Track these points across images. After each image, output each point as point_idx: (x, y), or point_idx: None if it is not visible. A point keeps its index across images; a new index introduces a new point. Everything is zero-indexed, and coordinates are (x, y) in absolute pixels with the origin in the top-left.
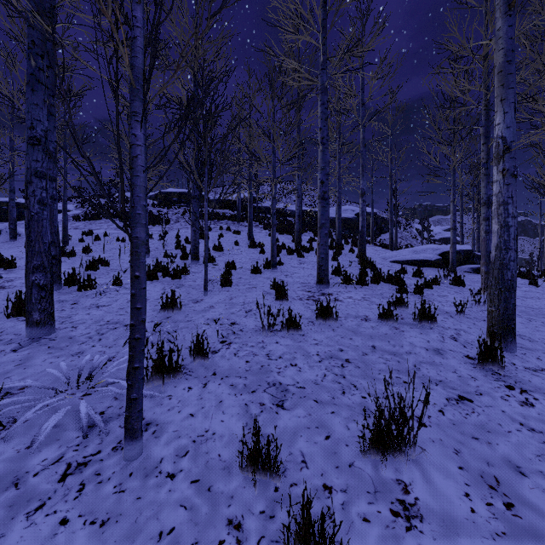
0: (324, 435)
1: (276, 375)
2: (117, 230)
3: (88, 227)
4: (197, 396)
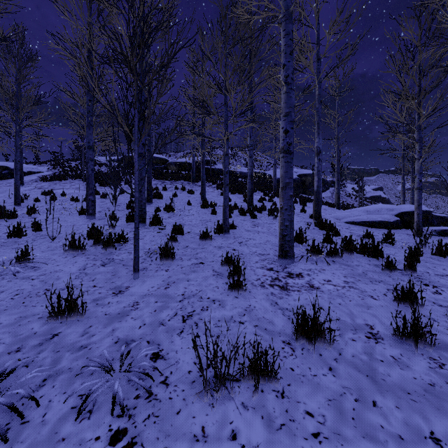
0: None
1: None
2: (77, 190)
3: (52, 187)
4: None
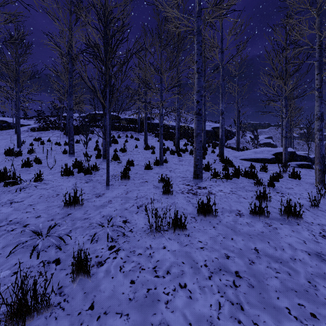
0: None
1: (163, 310)
2: (58, 137)
3: (39, 135)
4: None
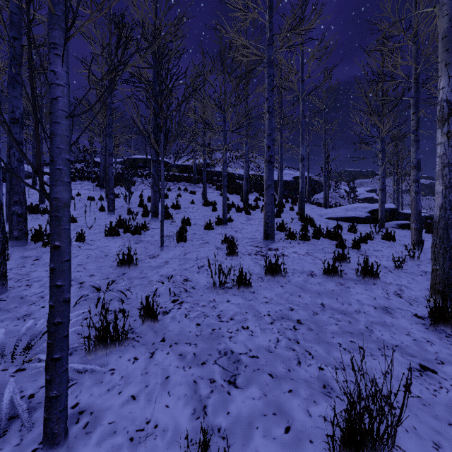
0: (284, 426)
1: (227, 342)
2: (89, 190)
3: None
4: (142, 369)
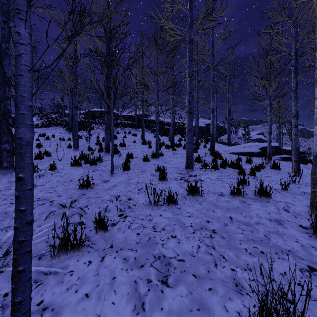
0: None
1: (160, 248)
2: (60, 133)
3: (43, 131)
4: (94, 271)
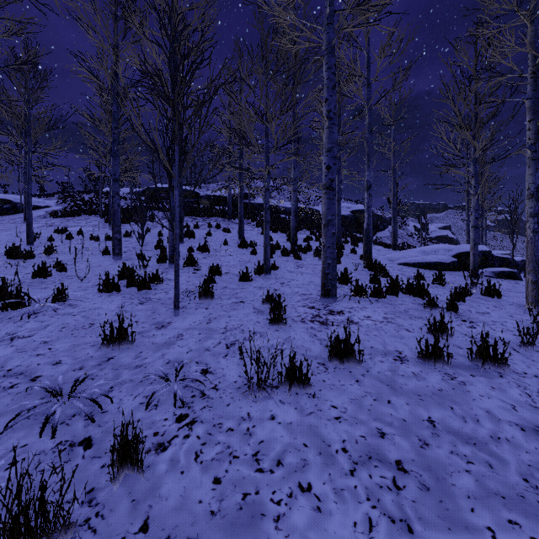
0: None
1: (272, 533)
2: (95, 227)
3: (65, 224)
4: None
